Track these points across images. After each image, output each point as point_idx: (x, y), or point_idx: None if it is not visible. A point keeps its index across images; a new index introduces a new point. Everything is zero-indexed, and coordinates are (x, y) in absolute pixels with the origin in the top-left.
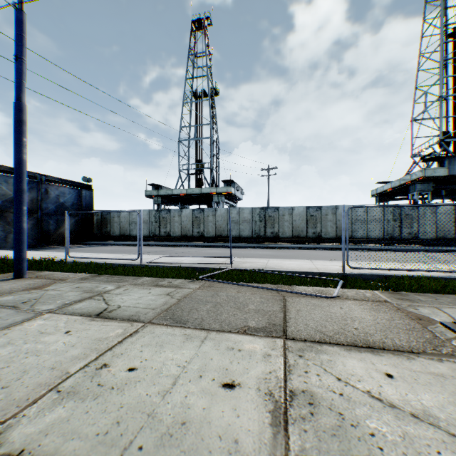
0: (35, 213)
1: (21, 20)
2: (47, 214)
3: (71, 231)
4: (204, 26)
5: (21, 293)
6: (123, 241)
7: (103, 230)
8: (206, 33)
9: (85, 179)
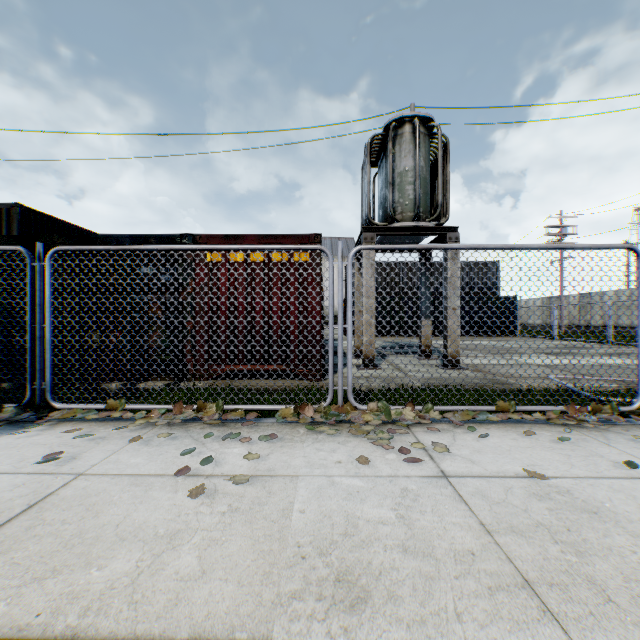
0: None
1: None
2: None
3: None
4: None
5: None
6: None
7: None
8: None
9: None
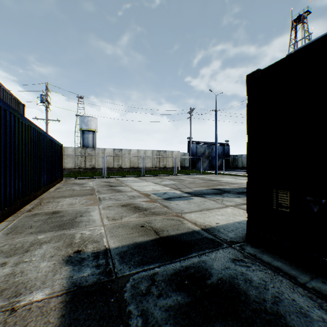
0: (209, 157)
1: (216, 113)
2: (212, 158)
3: (220, 165)
4: (302, 19)
5: (219, 176)
6: (243, 170)
7: (233, 164)
8: (304, 22)
9: (226, 141)
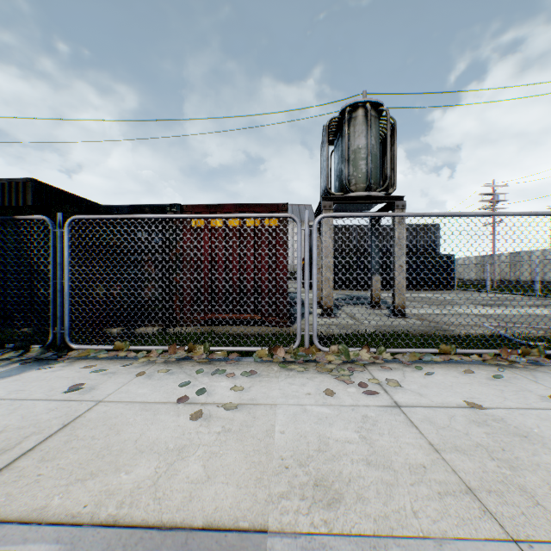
0: None
1: None
2: None
3: None
4: None
5: None
6: None
7: None
8: None
9: None
